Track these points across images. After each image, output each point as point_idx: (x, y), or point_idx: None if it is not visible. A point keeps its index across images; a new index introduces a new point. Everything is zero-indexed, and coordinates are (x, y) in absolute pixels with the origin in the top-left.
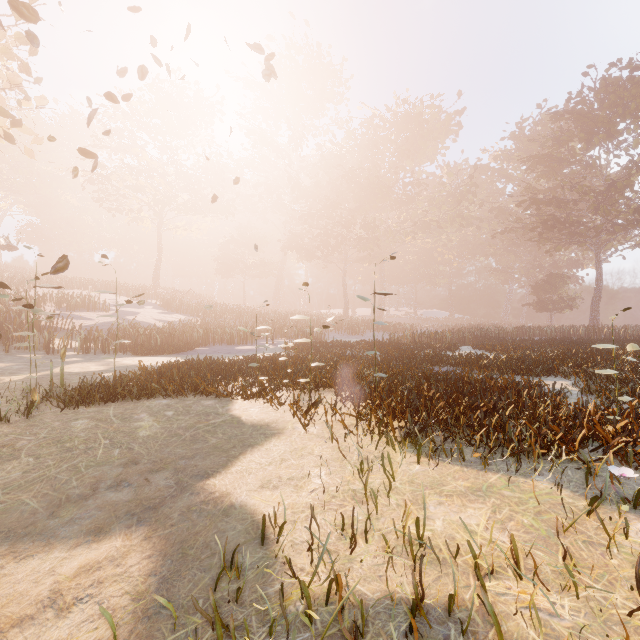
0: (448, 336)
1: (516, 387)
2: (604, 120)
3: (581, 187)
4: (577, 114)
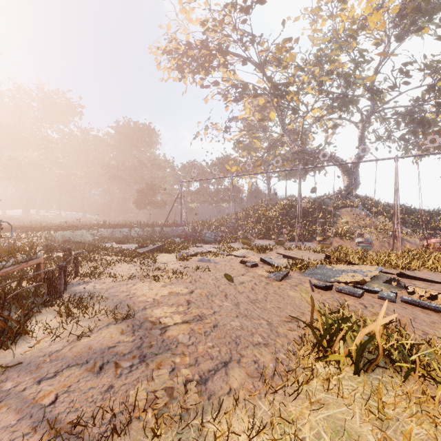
0: (51, 223)
1: (38, 228)
2: (135, 141)
3: (125, 166)
4: (124, 136)
